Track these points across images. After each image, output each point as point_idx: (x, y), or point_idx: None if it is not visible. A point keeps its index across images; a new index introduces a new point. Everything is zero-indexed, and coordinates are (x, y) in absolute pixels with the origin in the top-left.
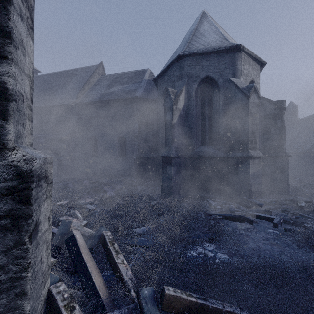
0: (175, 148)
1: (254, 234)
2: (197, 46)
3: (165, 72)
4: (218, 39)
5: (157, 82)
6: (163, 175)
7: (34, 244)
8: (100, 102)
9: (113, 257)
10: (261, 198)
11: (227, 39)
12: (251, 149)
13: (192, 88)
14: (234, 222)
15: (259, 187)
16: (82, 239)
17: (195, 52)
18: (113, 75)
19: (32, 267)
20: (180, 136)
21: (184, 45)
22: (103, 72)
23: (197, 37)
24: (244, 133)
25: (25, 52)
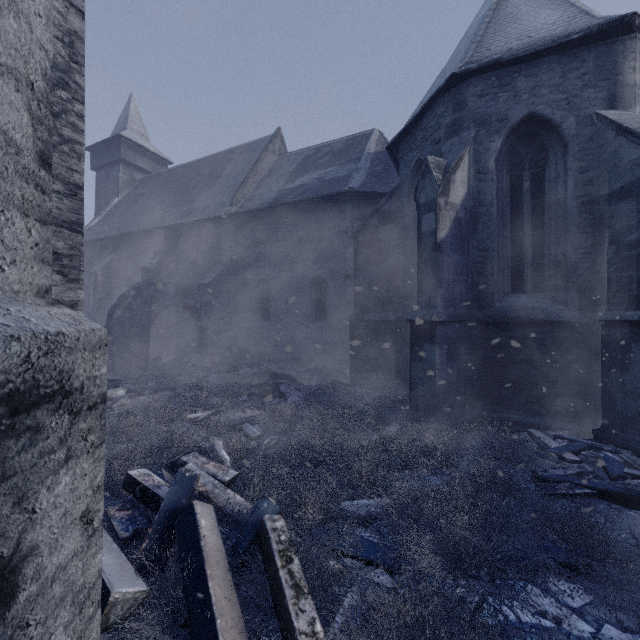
0: (444, 301)
1: None
2: (501, 46)
3: (417, 124)
4: (559, 16)
5: (396, 151)
6: (414, 365)
7: None
8: (275, 208)
9: (287, 606)
10: None
11: (588, 11)
12: None
13: (487, 151)
14: (632, 511)
15: None
16: (216, 530)
17: (496, 59)
18: (302, 153)
19: None
20: (456, 271)
21: (465, 51)
22: (282, 149)
23: (499, 24)
24: None
25: None
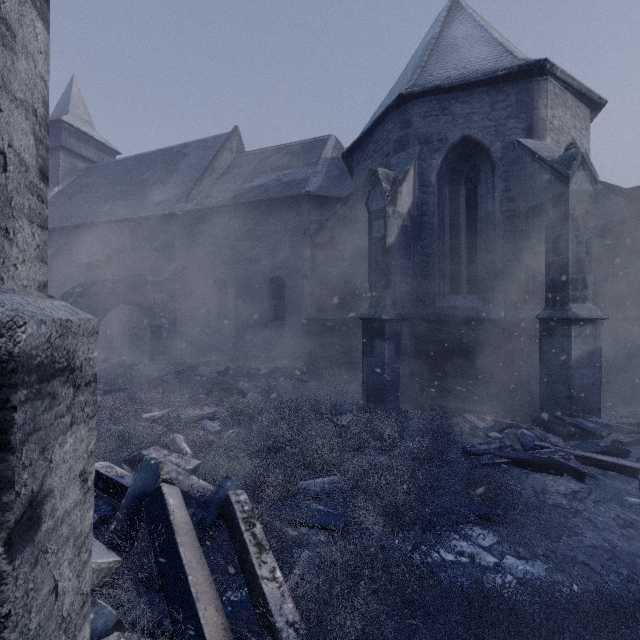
0: (392, 301)
1: (593, 509)
2: (441, 74)
3: (369, 137)
4: (489, 53)
5: (351, 160)
6: (365, 359)
7: (25, 558)
8: (233, 207)
9: (251, 560)
10: (599, 417)
11: (511, 52)
12: (575, 302)
13: (429, 167)
14: (537, 474)
15: (594, 390)
16: (183, 507)
17: (437, 85)
18: (260, 153)
19: (15, 625)
20: (403, 274)
21: (412, 73)
22: (240, 147)
23: (441, 53)
24: (556, 265)
25: (14, 41)
